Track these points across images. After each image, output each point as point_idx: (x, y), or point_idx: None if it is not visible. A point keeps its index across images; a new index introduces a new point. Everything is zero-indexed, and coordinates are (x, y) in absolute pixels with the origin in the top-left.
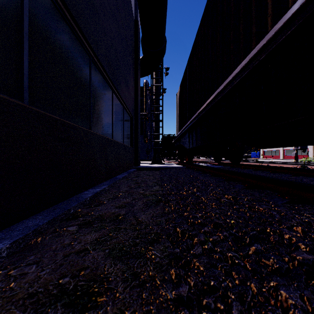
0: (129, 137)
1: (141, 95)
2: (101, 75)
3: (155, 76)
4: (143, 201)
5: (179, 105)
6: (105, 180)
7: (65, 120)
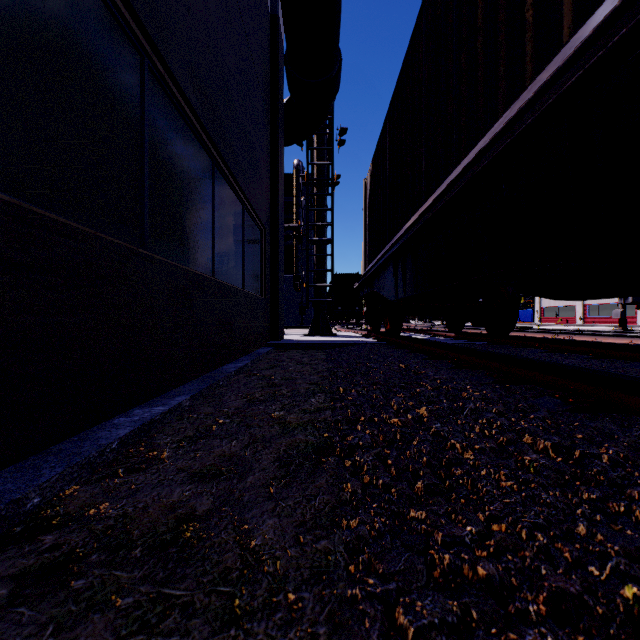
0: (259, 275)
1: (287, 192)
2: (181, 115)
3: (316, 144)
4: (278, 450)
5: (370, 204)
6: (188, 379)
7: (47, 211)
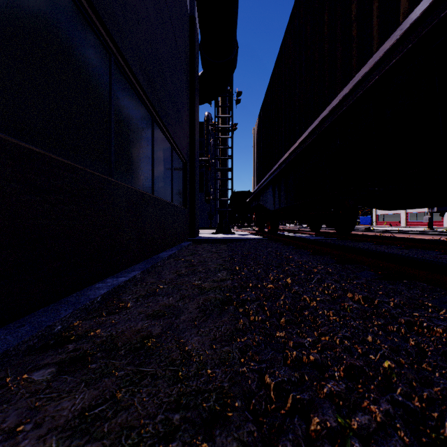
0: (182, 193)
1: (200, 135)
2: (133, 89)
3: (221, 103)
4: (198, 302)
5: (257, 145)
6: (138, 261)
7: (57, 156)
